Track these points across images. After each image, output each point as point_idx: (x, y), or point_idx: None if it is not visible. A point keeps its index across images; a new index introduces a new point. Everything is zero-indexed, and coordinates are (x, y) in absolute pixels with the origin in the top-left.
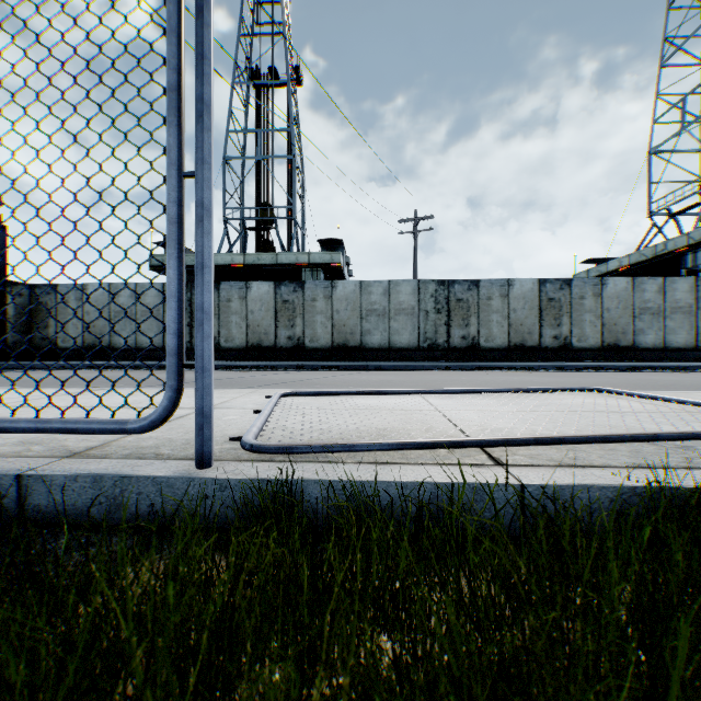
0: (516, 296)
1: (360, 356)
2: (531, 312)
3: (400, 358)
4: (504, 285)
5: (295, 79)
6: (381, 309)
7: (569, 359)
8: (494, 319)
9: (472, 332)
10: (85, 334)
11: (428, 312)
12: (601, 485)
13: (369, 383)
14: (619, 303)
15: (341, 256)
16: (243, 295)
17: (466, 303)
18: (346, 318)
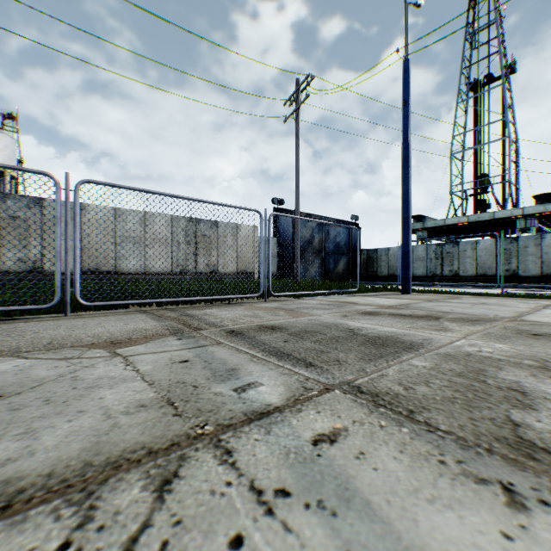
0: None
1: None
2: None
3: None
4: None
5: (508, 74)
6: None
7: None
8: None
9: None
10: (389, 270)
11: None
12: None
13: None
14: None
15: None
16: (473, 247)
17: None
18: None
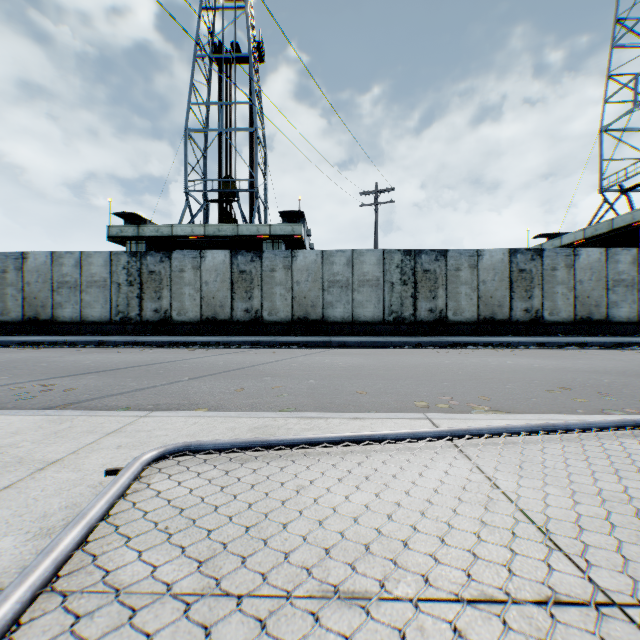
0: (485, 267)
1: (322, 330)
2: (501, 284)
3: (364, 332)
4: (473, 255)
5: (257, 55)
6: (344, 280)
7: (540, 333)
8: (463, 291)
9: (440, 305)
10: (26, 306)
11: (394, 284)
12: None
13: (335, 373)
14: (592, 275)
15: (302, 228)
16: (197, 264)
17: (433, 275)
18: (307, 289)
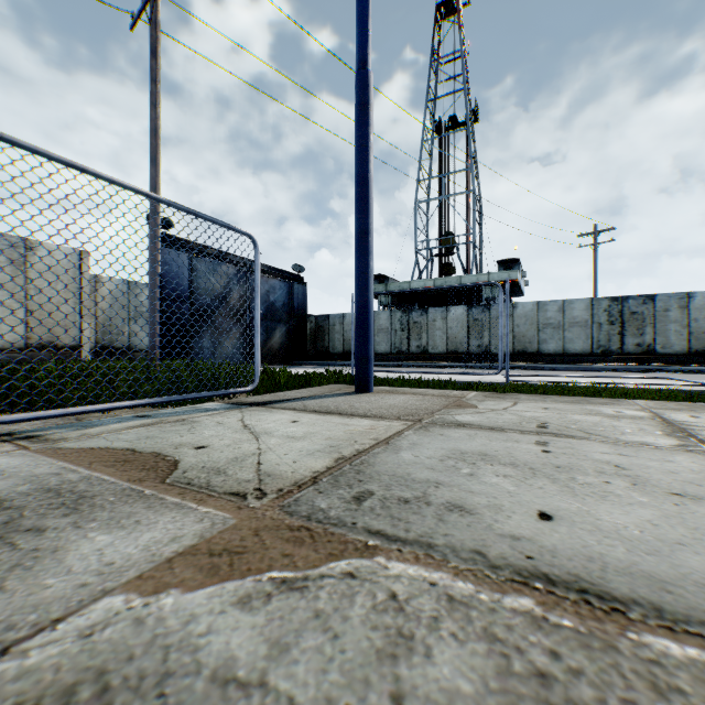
0: (696, 307)
1: (537, 360)
2: None
3: (573, 362)
4: (682, 297)
5: (472, 120)
6: (556, 323)
7: None
8: (670, 328)
9: (646, 340)
10: (344, 345)
11: (601, 324)
12: (590, 386)
13: None
14: None
15: (517, 274)
16: (444, 316)
17: (639, 316)
18: (525, 330)
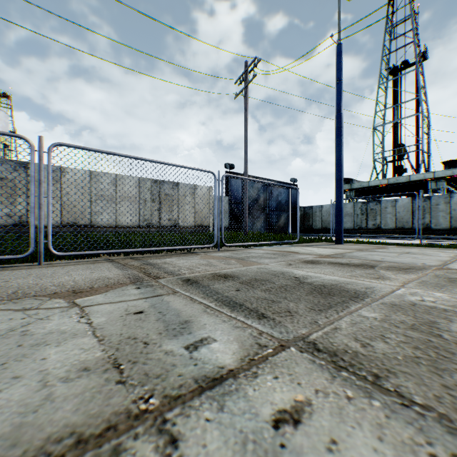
0: None
1: None
2: None
3: None
4: None
5: (421, 61)
6: None
7: None
8: None
9: None
10: (322, 224)
11: None
12: None
13: None
14: None
15: None
16: (393, 205)
17: None
18: None
